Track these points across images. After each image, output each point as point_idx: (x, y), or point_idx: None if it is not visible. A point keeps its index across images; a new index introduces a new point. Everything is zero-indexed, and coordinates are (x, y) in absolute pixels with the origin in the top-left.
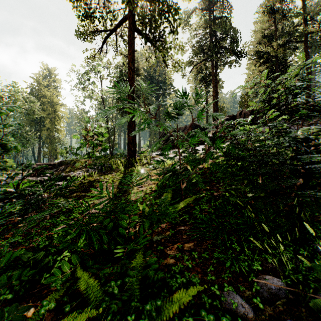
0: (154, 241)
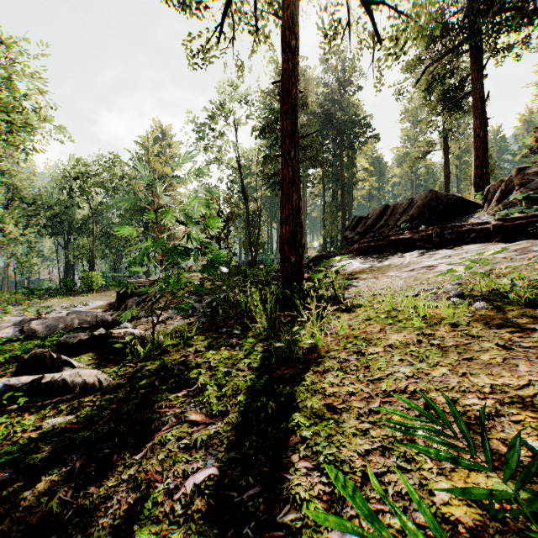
0: None
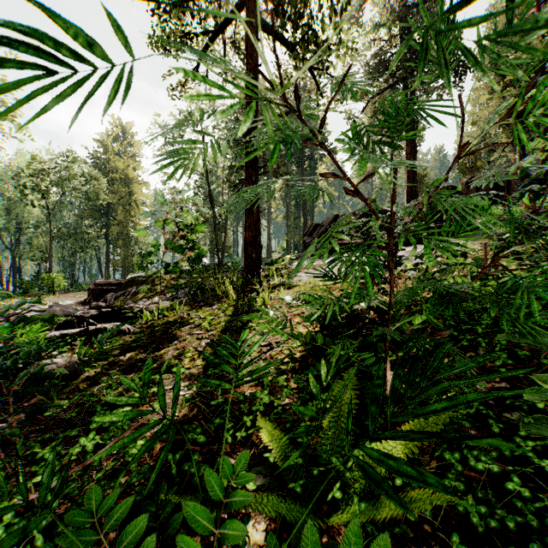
0: None
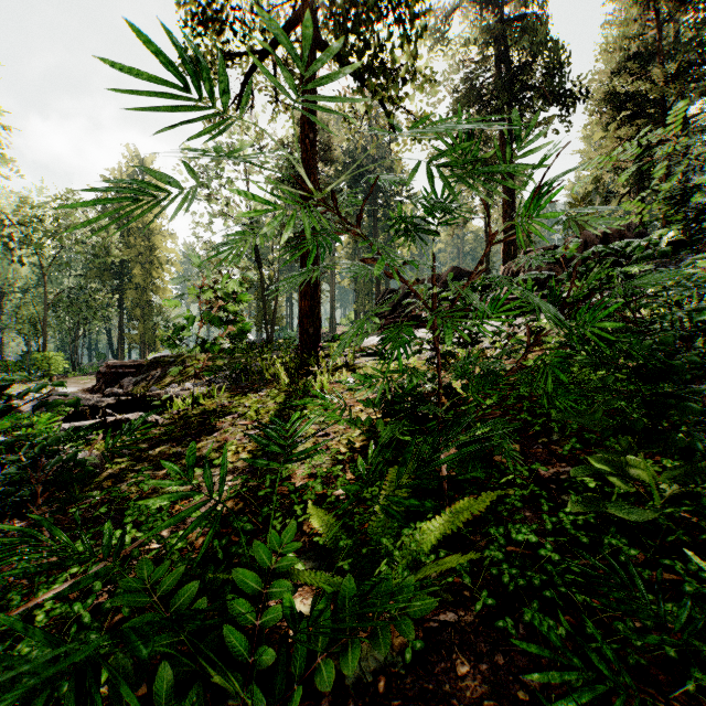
0: (350, 683)
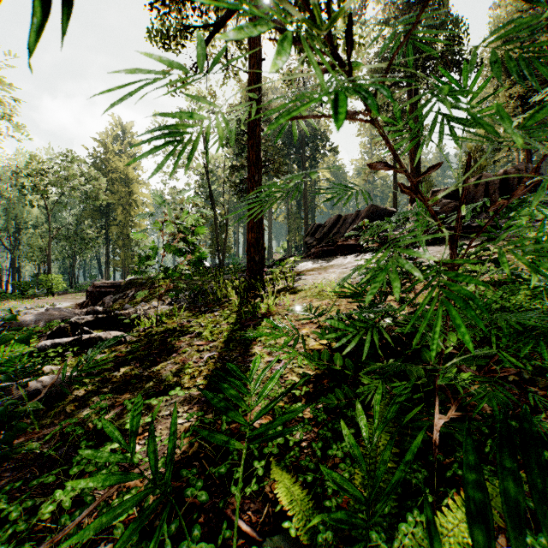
0: None
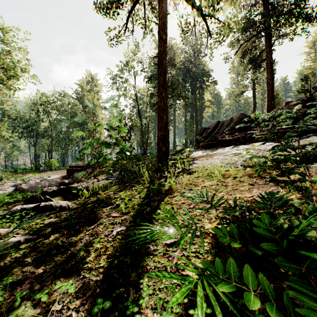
0: None
